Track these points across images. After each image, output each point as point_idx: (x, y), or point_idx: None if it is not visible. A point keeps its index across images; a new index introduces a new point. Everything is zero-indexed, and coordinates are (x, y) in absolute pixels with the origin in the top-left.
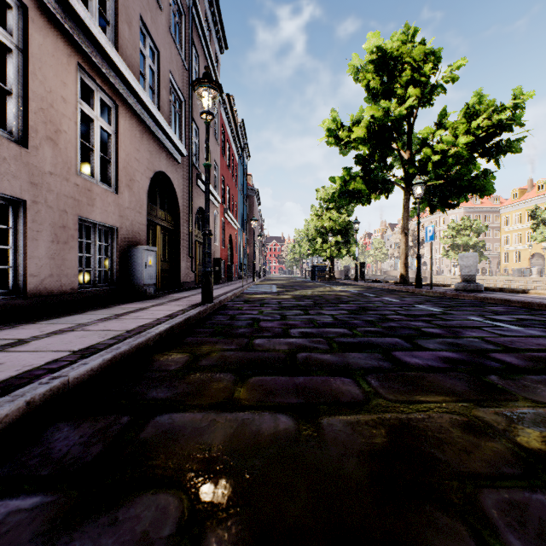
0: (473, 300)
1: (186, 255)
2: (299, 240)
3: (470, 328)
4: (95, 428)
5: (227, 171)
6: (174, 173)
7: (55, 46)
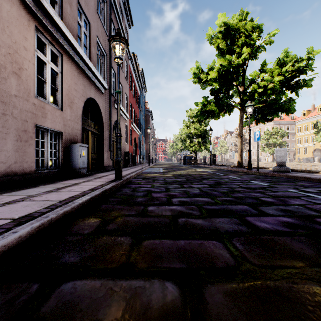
0: (286, 178)
1: (107, 149)
2: (176, 141)
3: (292, 198)
4: (3, 300)
5: (133, 99)
6: (100, 99)
7: (19, 13)
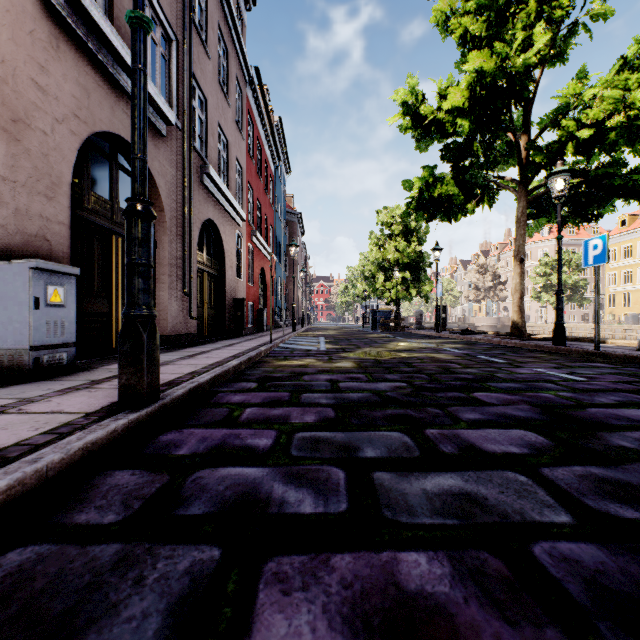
0: None
1: (179, 291)
2: (353, 279)
3: None
4: None
5: (257, 180)
6: (151, 149)
7: None
